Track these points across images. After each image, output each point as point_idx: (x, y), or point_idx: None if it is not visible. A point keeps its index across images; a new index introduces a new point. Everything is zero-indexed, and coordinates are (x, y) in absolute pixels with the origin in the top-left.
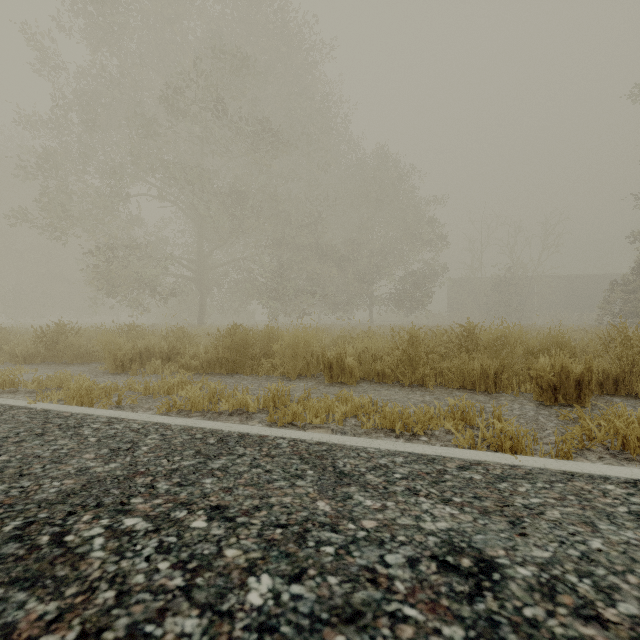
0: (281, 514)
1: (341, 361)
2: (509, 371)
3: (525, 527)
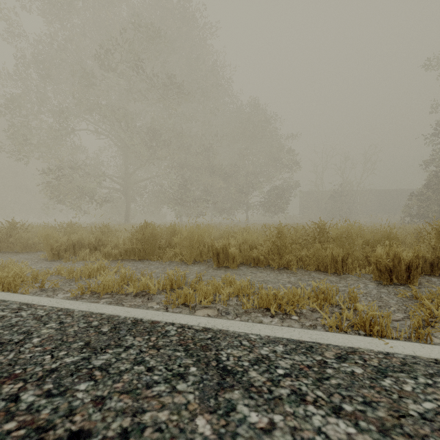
0: None
1: (226, 250)
2: (353, 257)
3: None
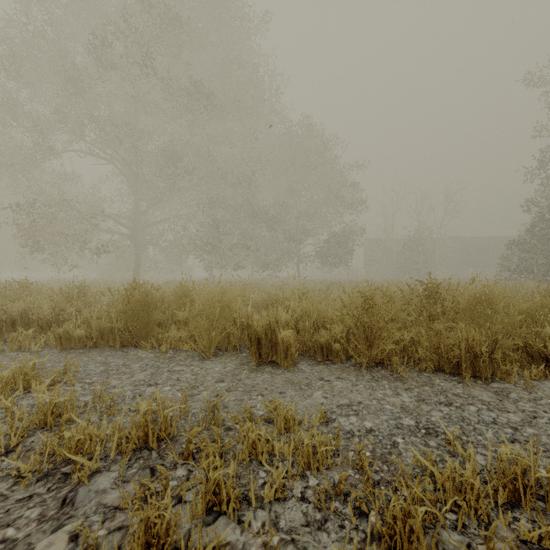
0: None
1: (272, 332)
2: (505, 348)
3: None
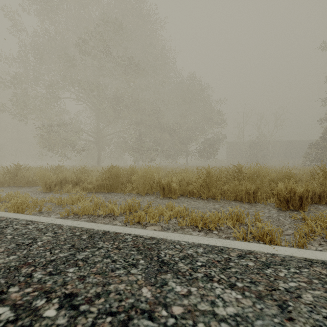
0: (114, 301)
1: (169, 185)
2: (261, 191)
3: (291, 311)
